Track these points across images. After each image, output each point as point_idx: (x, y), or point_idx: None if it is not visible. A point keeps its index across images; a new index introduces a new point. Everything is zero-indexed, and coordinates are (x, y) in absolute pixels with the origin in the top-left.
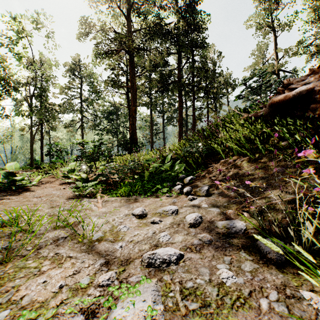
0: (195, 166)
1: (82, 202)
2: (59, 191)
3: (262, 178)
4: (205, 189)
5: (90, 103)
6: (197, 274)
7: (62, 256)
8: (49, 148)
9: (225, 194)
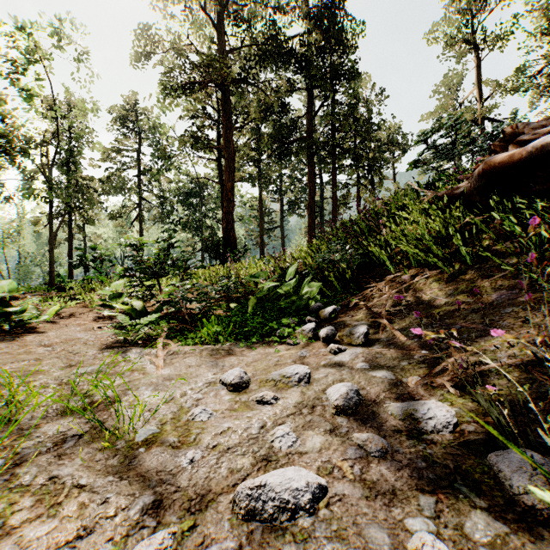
0: (340, 287)
1: (128, 355)
2: (89, 333)
3: (472, 310)
4: (362, 331)
5: (154, 177)
6: (361, 546)
7: (63, 484)
8: (81, 255)
9: (401, 342)
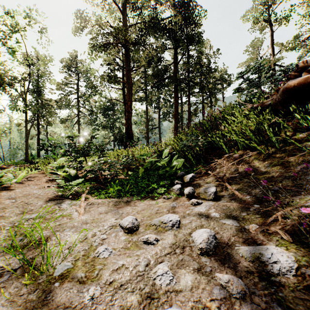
0: (195, 162)
1: (62, 205)
2: (41, 190)
3: (285, 177)
4: (213, 191)
5: (86, 99)
6: None
7: None
8: (43, 143)
9: (239, 198)
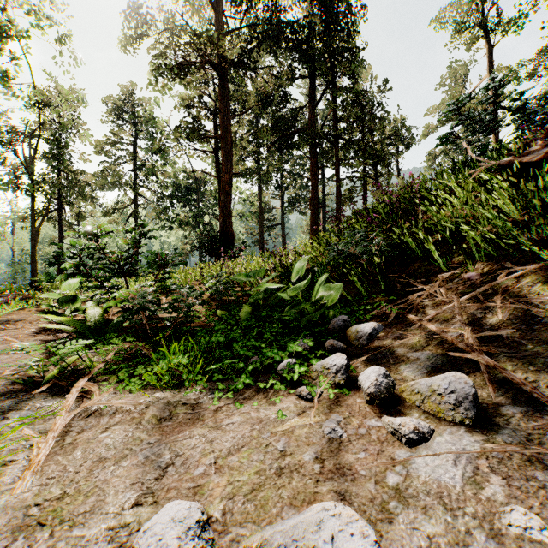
0: (364, 290)
1: (7, 418)
2: None
3: None
4: (465, 392)
5: (149, 172)
6: None
7: None
8: (58, 251)
9: None
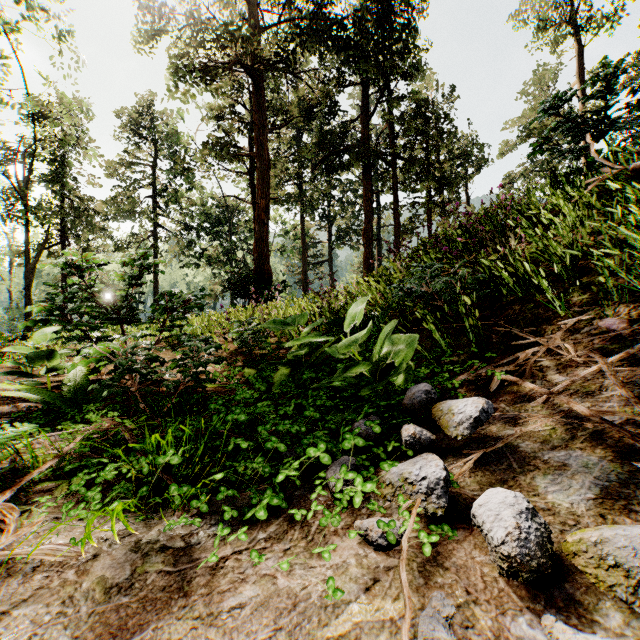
0: (445, 342)
1: None
2: None
3: None
4: None
5: (172, 198)
6: None
7: None
8: (53, 292)
9: None
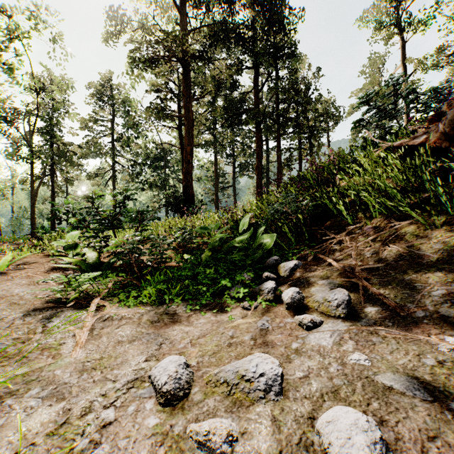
0: (294, 239)
1: (51, 322)
2: (30, 288)
3: None
4: (342, 299)
5: (125, 143)
6: None
7: None
8: (55, 209)
9: (400, 317)
